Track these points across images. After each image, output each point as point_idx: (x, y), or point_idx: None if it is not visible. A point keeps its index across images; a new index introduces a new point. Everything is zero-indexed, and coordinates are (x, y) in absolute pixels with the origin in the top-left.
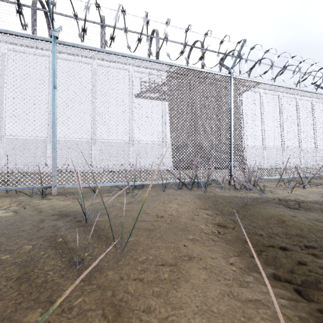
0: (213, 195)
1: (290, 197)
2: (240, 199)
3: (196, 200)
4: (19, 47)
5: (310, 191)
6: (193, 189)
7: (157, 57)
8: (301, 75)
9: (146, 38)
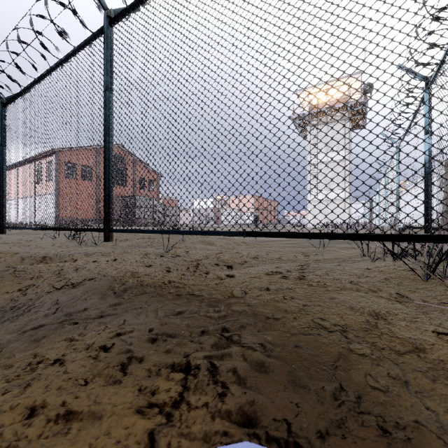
0: None
1: None
2: None
3: None
4: None
5: None
6: None
7: None
8: None
9: None
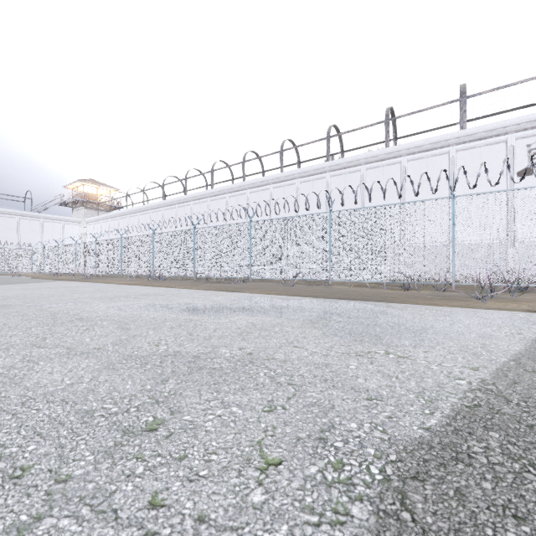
0: None
1: None
2: None
3: None
4: (375, 163)
5: None
6: None
7: None
8: None
9: (530, 164)
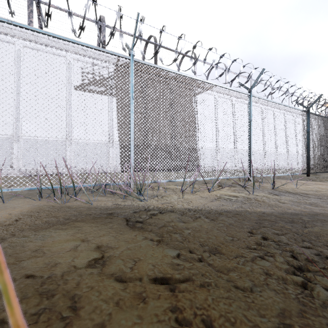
0: (66, 206)
1: (169, 204)
2: (90, 211)
3: (3, 218)
4: None
5: (211, 195)
6: (68, 196)
7: (103, 47)
8: (252, 83)
9: None
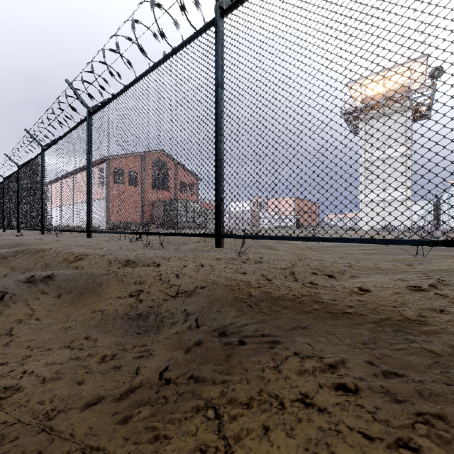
0: None
1: None
2: None
3: None
4: None
5: None
6: None
7: None
8: None
9: None
